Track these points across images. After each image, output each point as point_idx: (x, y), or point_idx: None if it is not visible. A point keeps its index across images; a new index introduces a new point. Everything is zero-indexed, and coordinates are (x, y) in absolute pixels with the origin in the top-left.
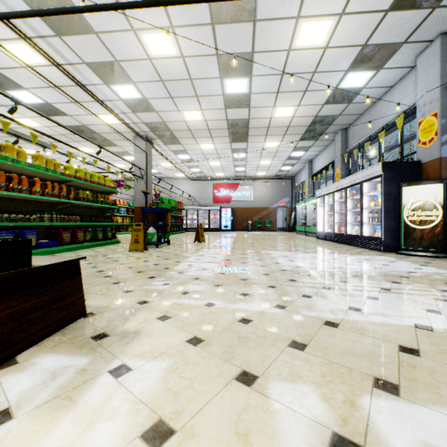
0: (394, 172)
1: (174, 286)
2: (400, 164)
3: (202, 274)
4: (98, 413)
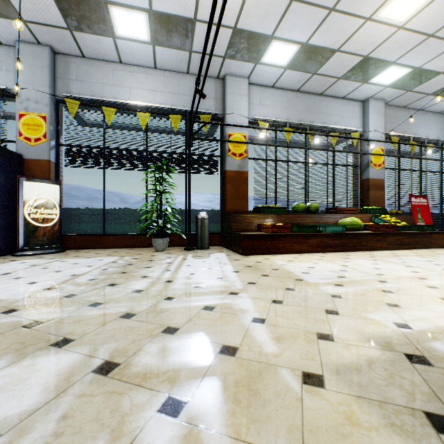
0: (4, 160)
1: (193, 379)
2: (9, 152)
3: (49, 371)
4: (421, 318)
